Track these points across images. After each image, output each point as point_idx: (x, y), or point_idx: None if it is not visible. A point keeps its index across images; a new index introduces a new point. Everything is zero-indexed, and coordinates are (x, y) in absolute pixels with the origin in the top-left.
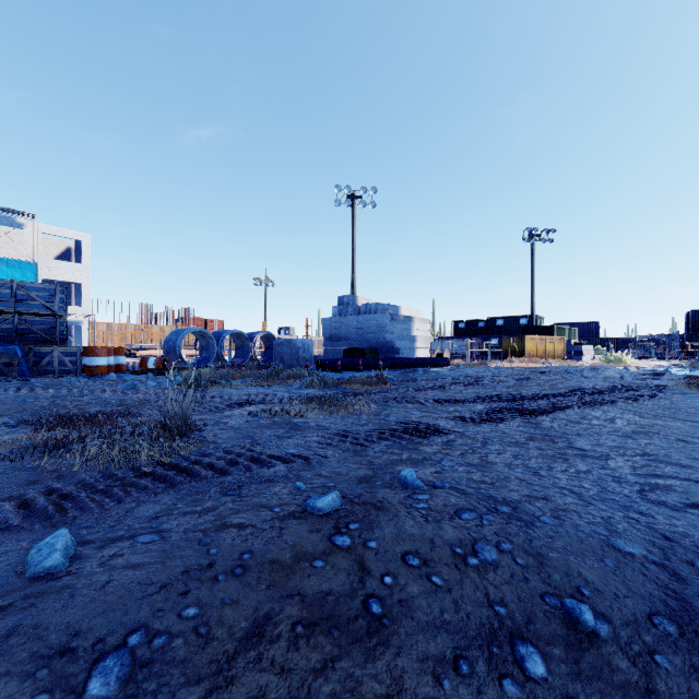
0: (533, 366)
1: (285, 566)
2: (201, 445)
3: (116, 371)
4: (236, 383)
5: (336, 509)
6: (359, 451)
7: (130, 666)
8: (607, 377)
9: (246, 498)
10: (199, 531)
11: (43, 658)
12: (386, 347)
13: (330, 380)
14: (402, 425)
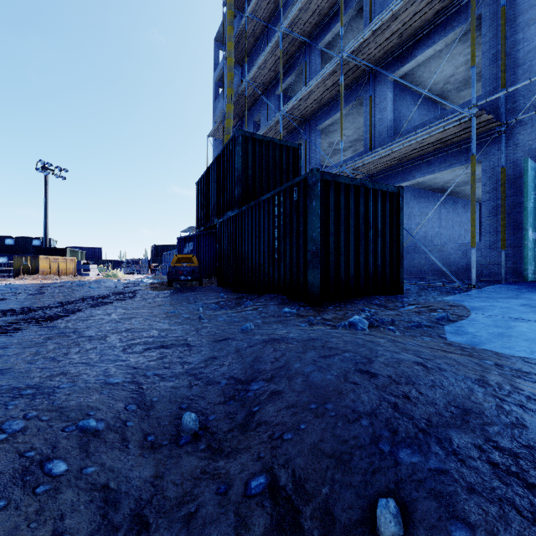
0: (48, 282)
1: None
2: None
3: None
4: None
5: None
6: None
7: None
8: (107, 287)
9: None
10: None
11: None
12: None
13: None
14: None
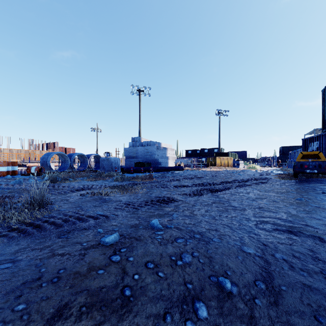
0: (219, 170)
1: (82, 274)
2: (50, 212)
3: (12, 174)
4: (78, 179)
5: (116, 242)
6: (134, 211)
7: None
8: (248, 174)
9: (69, 239)
10: (38, 259)
11: None
12: (154, 162)
13: (126, 177)
14: (157, 198)
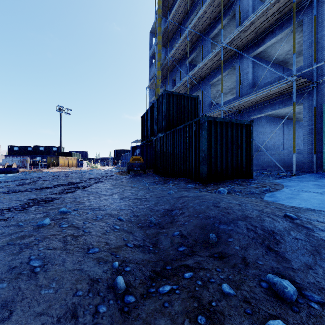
0: (65, 170)
1: (55, 234)
2: None
3: None
4: None
5: (51, 223)
6: (26, 212)
7: (40, 259)
8: (97, 173)
9: None
10: None
11: (7, 272)
12: None
13: None
14: (33, 200)
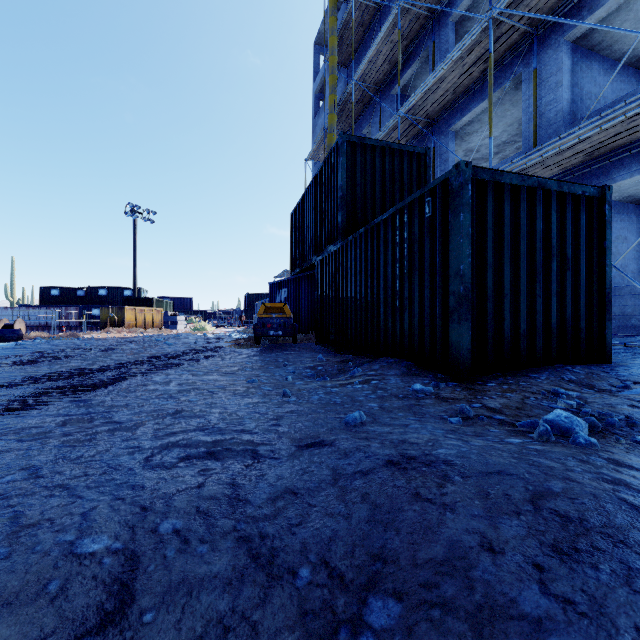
0: (130, 336)
1: None
2: None
3: None
4: None
5: None
6: None
7: None
8: (186, 343)
9: None
10: None
11: None
12: None
13: None
14: None
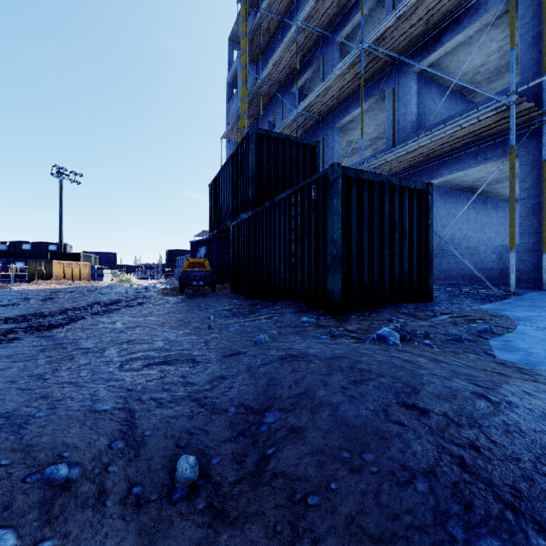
0: (61, 287)
1: None
2: None
3: None
4: None
5: None
6: None
7: None
8: (118, 292)
9: None
10: None
11: None
12: None
13: None
14: None
